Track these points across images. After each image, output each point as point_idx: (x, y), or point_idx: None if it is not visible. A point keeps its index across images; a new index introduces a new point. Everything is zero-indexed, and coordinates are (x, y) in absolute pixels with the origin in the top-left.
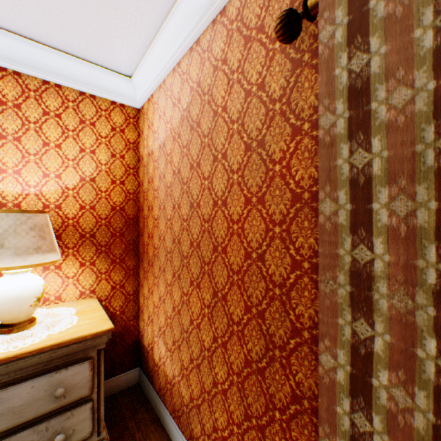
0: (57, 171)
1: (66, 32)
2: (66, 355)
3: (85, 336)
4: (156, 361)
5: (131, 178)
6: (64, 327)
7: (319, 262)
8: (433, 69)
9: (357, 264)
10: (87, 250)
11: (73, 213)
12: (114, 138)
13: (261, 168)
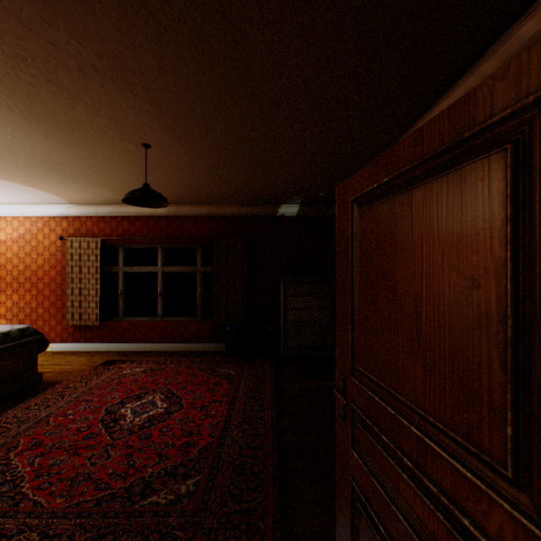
0: None
1: None
2: None
3: None
4: None
5: None
6: None
7: (68, 277)
8: (80, 256)
9: (73, 277)
10: None
11: None
12: None
13: (56, 260)
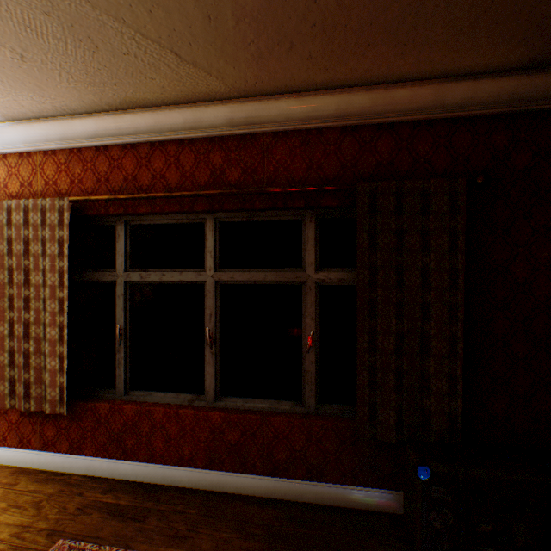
0: None
1: None
2: None
3: None
4: None
5: None
6: None
7: (0, 295)
8: (24, 244)
9: (11, 295)
10: None
11: None
12: None
13: None
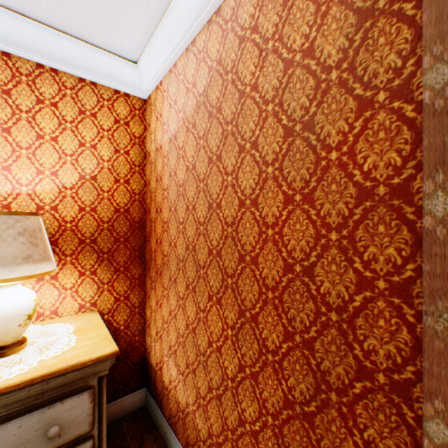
0: (53, 168)
1: (62, 4)
2: (61, 386)
3: (84, 362)
4: (166, 384)
5: (136, 176)
6: (59, 350)
7: (424, 285)
8: None
9: None
10: (87, 257)
11: (71, 215)
12: (117, 131)
13: (308, 157)
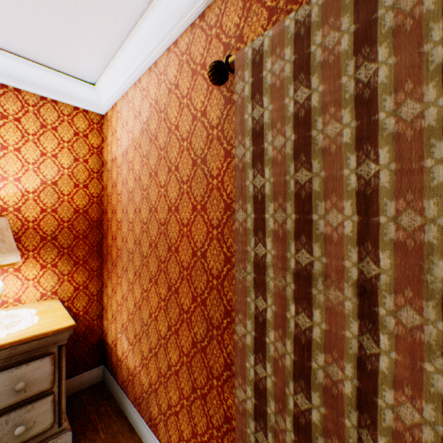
0: (16, 175)
1: (26, 40)
2: (27, 352)
3: (46, 333)
4: (120, 356)
5: (95, 181)
6: (24, 326)
7: (235, 256)
8: (293, 127)
9: (257, 257)
10: (48, 252)
11: (33, 216)
12: (77, 142)
13: (204, 181)
